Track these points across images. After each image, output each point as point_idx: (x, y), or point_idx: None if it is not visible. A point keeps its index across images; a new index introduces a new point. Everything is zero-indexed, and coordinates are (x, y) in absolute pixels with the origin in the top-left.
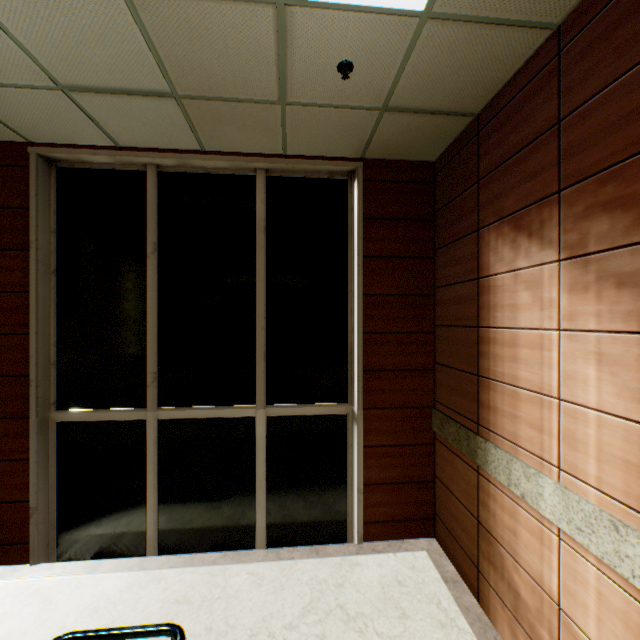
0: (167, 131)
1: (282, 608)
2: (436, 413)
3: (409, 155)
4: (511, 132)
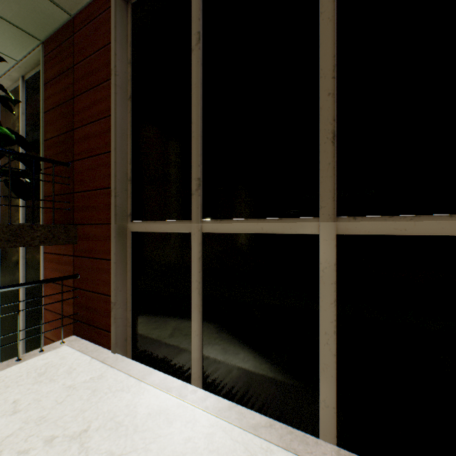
0: None
1: None
2: None
3: None
4: None
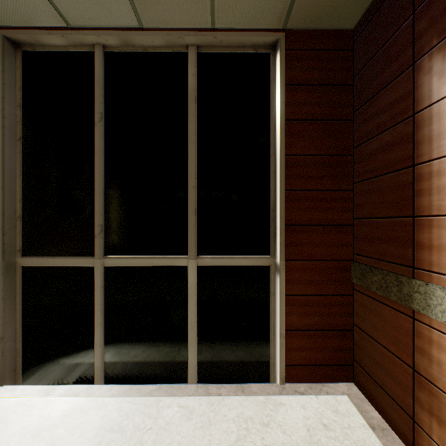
0: None
1: (209, 445)
2: (356, 265)
3: (330, 21)
4: None
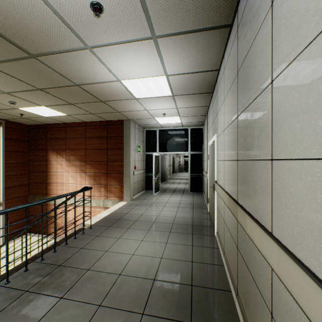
0: None
1: None
2: (30, 196)
3: (22, 122)
4: (56, 134)
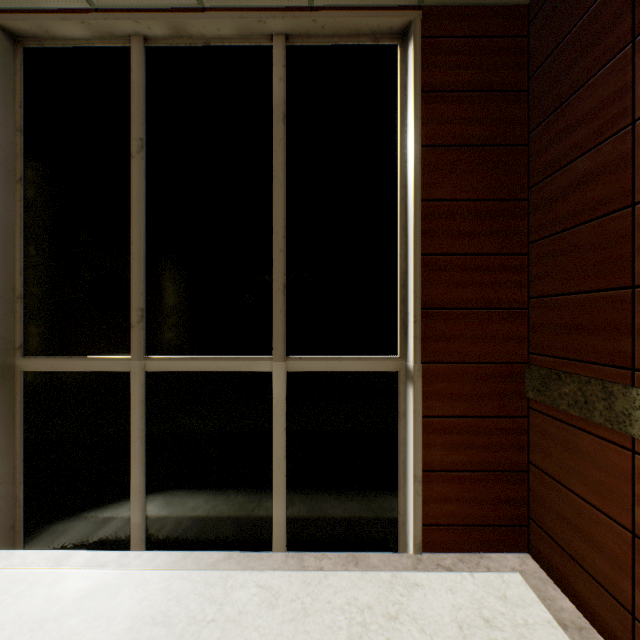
0: None
1: None
2: (533, 370)
3: None
4: None
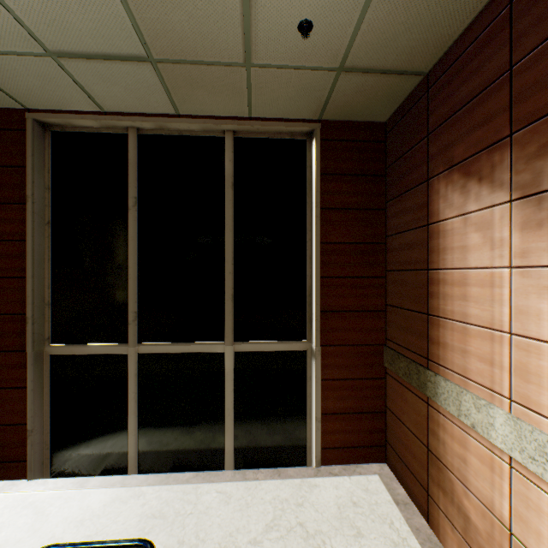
0: (145, 96)
1: (247, 524)
2: (387, 350)
3: (362, 116)
4: (461, 85)
